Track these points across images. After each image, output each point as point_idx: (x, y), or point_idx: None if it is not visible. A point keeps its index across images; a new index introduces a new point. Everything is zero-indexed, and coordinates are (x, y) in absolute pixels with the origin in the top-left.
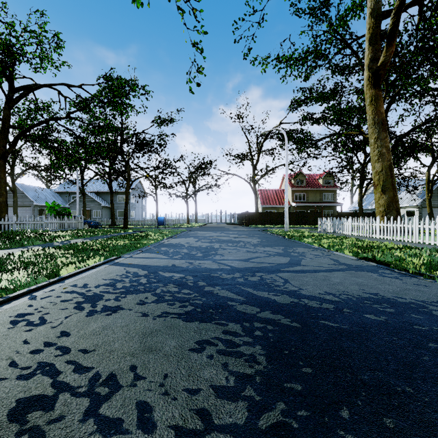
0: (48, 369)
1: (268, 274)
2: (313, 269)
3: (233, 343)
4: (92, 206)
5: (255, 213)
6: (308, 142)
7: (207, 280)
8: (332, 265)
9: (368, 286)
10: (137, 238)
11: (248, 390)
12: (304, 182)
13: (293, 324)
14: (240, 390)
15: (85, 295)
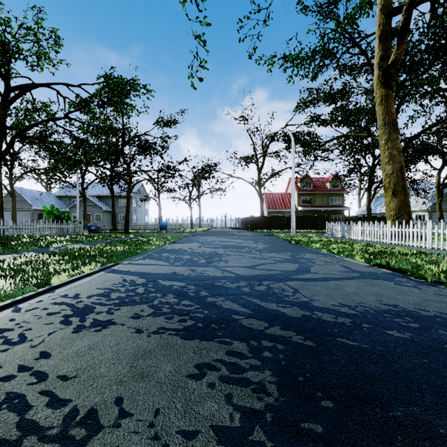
0: (16, 402)
1: (276, 283)
2: (323, 277)
3: (238, 367)
4: (93, 210)
5: (260, 217)
6: (315, 144)
7: (209, 289)
8: (344, 273)
9: (386, 296)
10: (137, 243)
11: (257, 432)
12: (311, 185)
13: (306, 343)
14: (247, 432)
15: (75, 308)
